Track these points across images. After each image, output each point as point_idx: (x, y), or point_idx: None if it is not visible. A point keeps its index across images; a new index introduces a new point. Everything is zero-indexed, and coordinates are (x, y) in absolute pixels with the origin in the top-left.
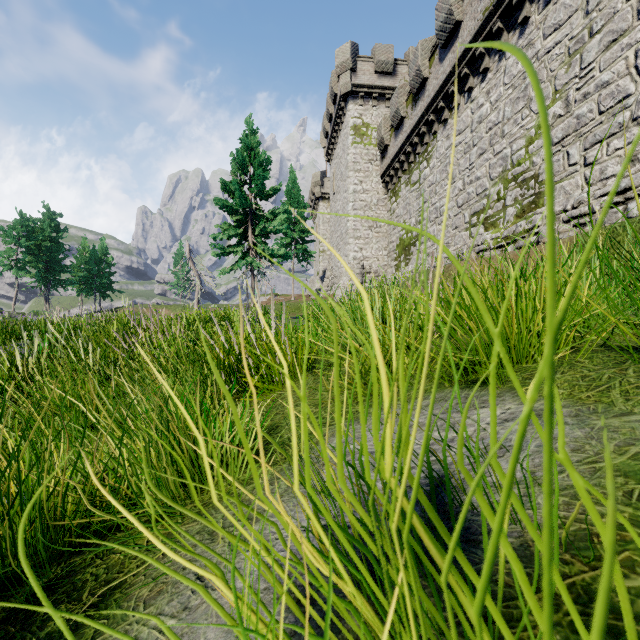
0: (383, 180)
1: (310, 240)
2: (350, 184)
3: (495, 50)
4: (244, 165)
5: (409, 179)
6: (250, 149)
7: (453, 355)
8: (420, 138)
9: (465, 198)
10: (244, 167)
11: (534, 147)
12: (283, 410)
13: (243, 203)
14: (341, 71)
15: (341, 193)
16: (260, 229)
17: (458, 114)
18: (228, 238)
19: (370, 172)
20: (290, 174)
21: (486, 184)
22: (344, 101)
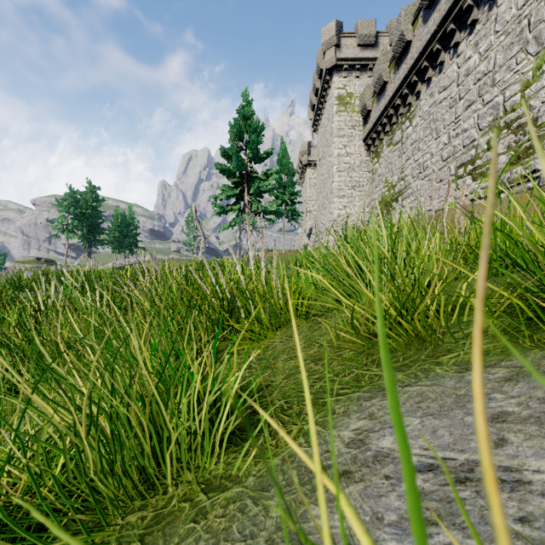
0: (365, 143)
1: (298, 202)
2: (335, 149)
3: (484, 0)
4: (240, 133)
5: (391, 140)
6: (246, 119)
7: (539, 298)
8: (402, 100)
9: (450, 151)
10: (240, 134)
11: (531, 90)
12: (274, 363)
13: (239, 166)
14: (326, 48)
15: (326, 158)
16: (254, 189)
17: (443, 71)
18: (227, 198)
19: (353, 137)
20: (281, 145)
21: (474, 135)
22: (329, 75)
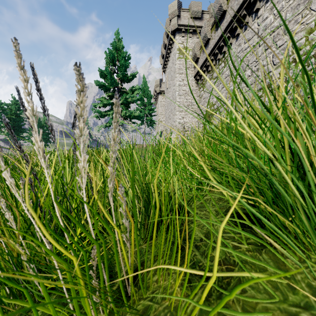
0: (195, 78)
1: (154, 115)
2: (177, 81)
3: None
4: (113, 59)
5: (212, 75)
6: (117, 51)
7: None
8: (219, 50)
9: (253, 80)
10: (113, 61)
11: (314, 35)
12: None
13: (112, 83)
14: (172, 17)
15: (171, 87)
16: (123, 100)
17: (247, 29)
18: (104, 106)
19: (188, 74)
20: (143, 79)
21: (270, 68)
22: (173, 35)
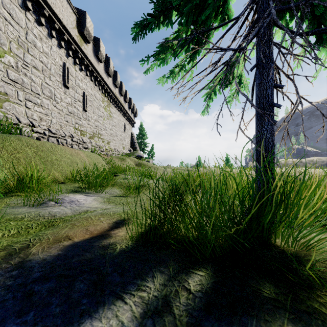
0: None
1: None
2: None
3: None
4: None
5: None
6: None
7: None
8: None
9: None
10: None
11: None
12: None
13: None
14: None
15: None
16: None
17: None
18: None
19: None
20: None
21: None
22: None
